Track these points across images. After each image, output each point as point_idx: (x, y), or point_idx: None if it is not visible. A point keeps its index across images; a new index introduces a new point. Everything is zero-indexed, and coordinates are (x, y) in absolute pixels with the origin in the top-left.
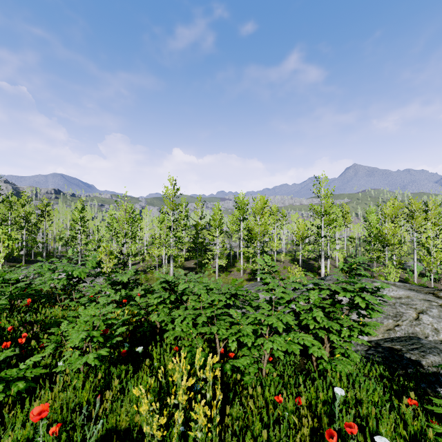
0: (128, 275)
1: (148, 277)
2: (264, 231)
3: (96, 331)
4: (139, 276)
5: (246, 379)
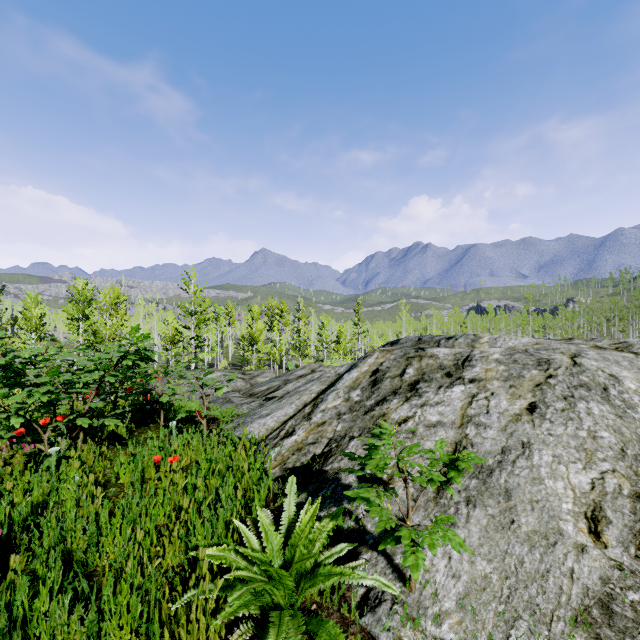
0: None
1: None
2: (115, 333)
3: None
4: None
5: None
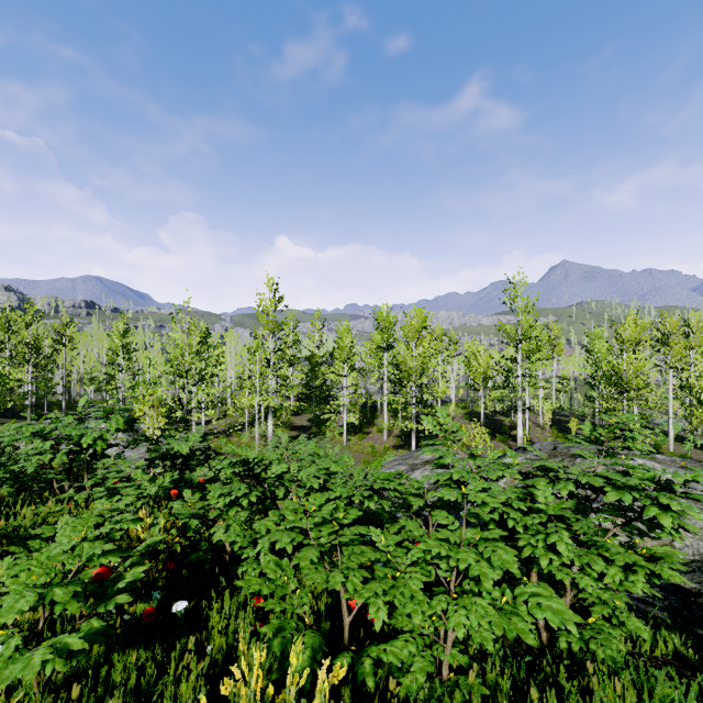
0: (191, 442)
1: (231, 443)
2: (422, 366)
3: (65, 586)
4: (218, 441)
5: (406, 683)
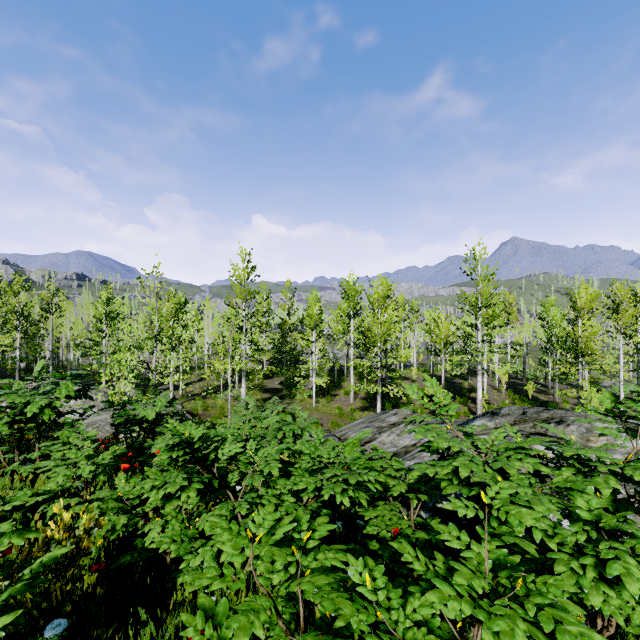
0: (157, 407)
1: (207, 405)
2: (387, 332)
3: None
4: (195, 403)
5: None
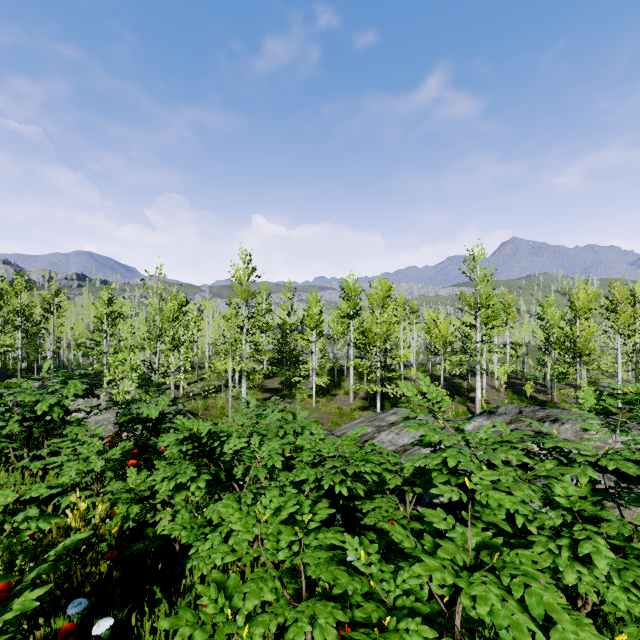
0: (160, 406)
1: (208, 405)
2: (387, 332)
3: None
4: (195, 402)
5: None
